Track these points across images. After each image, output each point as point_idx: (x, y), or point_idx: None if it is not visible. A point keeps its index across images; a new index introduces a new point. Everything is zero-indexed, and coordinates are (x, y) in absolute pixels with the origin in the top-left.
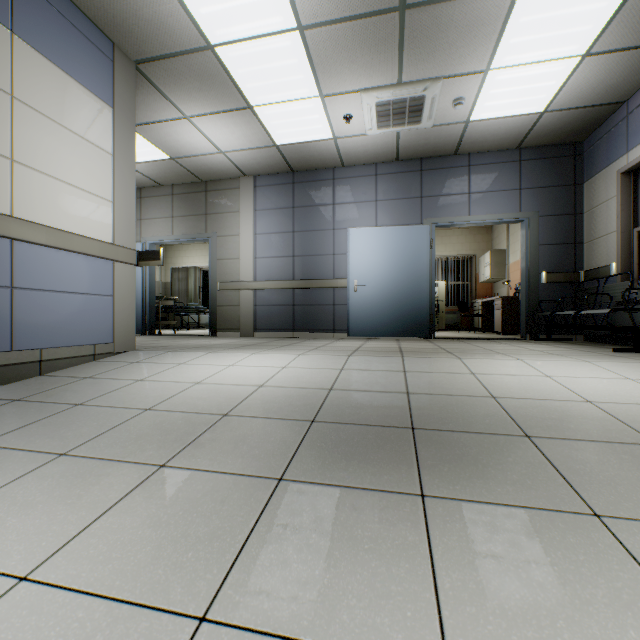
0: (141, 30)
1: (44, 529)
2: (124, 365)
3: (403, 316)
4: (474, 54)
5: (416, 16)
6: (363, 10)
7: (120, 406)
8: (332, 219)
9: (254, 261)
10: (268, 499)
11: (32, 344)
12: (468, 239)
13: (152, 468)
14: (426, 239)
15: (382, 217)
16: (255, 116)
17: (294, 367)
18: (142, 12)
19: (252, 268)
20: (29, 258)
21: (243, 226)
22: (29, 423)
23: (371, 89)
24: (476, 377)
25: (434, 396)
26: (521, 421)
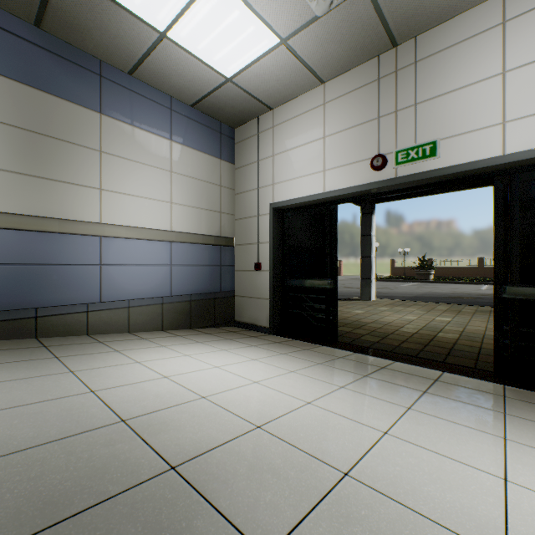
0: None
1: None
2: None
3: None
4: None
5: None
6: None
7: None
8: None
9: None
10: (292, 531)
11: None
12: None
13: None
14: None
15: None
16: None
17: None
18: None
19: None
20: None
21: None
22: None
23: None
24: None
25: None
26: None
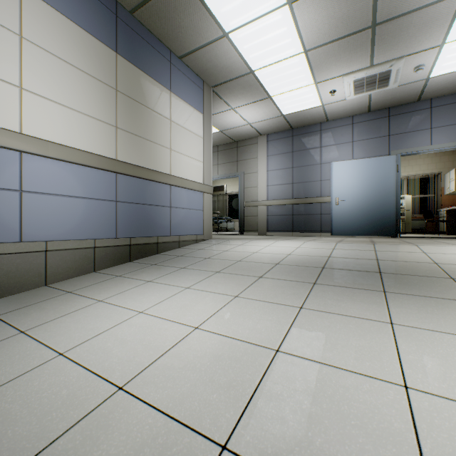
0: (218, 72)
1: (231, 288)
2: (212, 245)
3: (374, 221)
4: (430, 37)
5: (383, 27)
6: (346, 33)
7: (225, 259)
8: (319, 157)
9: (266, 188)
10: (311, 288)
11: (176, 233)
12: (433, 160)
13: (257, 277)
14: (393, 165)
15: (357, 152)
16: (272, 101)
17: (304, 247)
18: (220, 64)
19: (265, 192)
20: (175, 193)
21: (260, 166)
22: (194, 263)
23: (350, 73)
24: (426, 254)
25: (394, 261)
26: (450, 273)
